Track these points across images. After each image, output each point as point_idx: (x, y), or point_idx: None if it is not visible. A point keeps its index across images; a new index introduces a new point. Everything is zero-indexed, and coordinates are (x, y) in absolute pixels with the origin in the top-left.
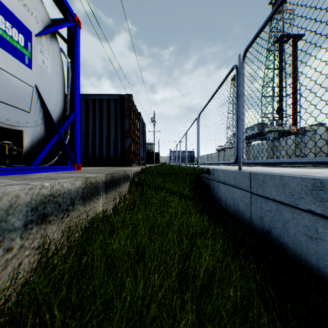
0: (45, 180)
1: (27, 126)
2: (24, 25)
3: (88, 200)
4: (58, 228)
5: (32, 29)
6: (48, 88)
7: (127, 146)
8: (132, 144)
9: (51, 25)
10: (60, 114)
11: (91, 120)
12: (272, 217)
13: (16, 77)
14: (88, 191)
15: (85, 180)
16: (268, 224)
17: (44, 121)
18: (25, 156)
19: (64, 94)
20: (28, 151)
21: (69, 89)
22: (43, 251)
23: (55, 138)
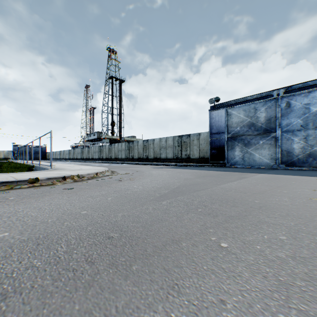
0: None
1: None
2: None
3: None
4: None
5: None
6: None
7: None
8: None
9: None
10: None
11: None
12: None
13: None
14: None
15: None
16: None
17: None
18: None
19: None
20: None
21: None
22: None
23: None
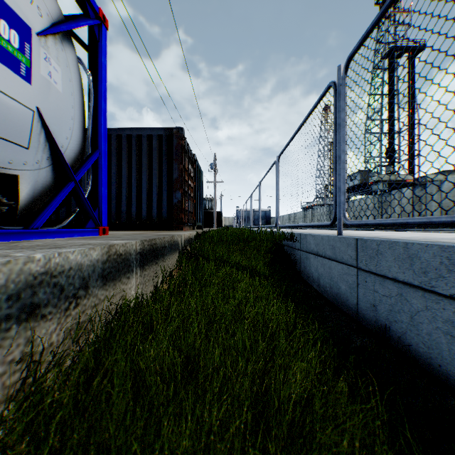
0: (41, 249)
1: (25, 169)
2: (19, 17)
3: (113, 280)
4: (59, 326)
5: (31, 25)
6: (57, 113)
7: (176, 201)
8: (184, 198)
9: (63, 21)
10: (76, 152)
11: (126, 164)
12: (392, 305)
13: (6, 94)
14: (112, 267)
15: (107, 249)
16: (385, 315)
17: (51, 163)
18: (22, 214)
19: (84, 124)
20: (28, 207)
21: (91, 118)
22: (31, 365)
23: (69, 187)
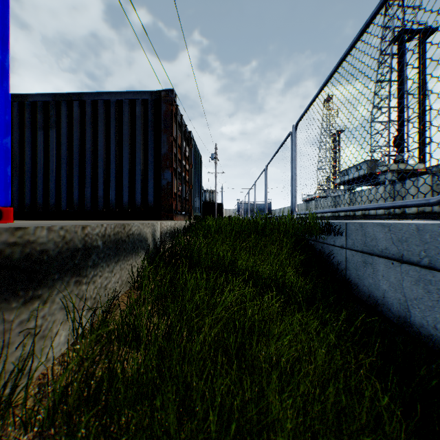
0: None
1: None
2: None
3: None
4: None
5: None
6: None
7: (165, 183)
8: (176, 181)
9: None
10: None
11: (103, 137)
12: None
13: None
14: None
15: None
16: None
17: None
18: None
19: None
20: None
21: None
22: None
23: None
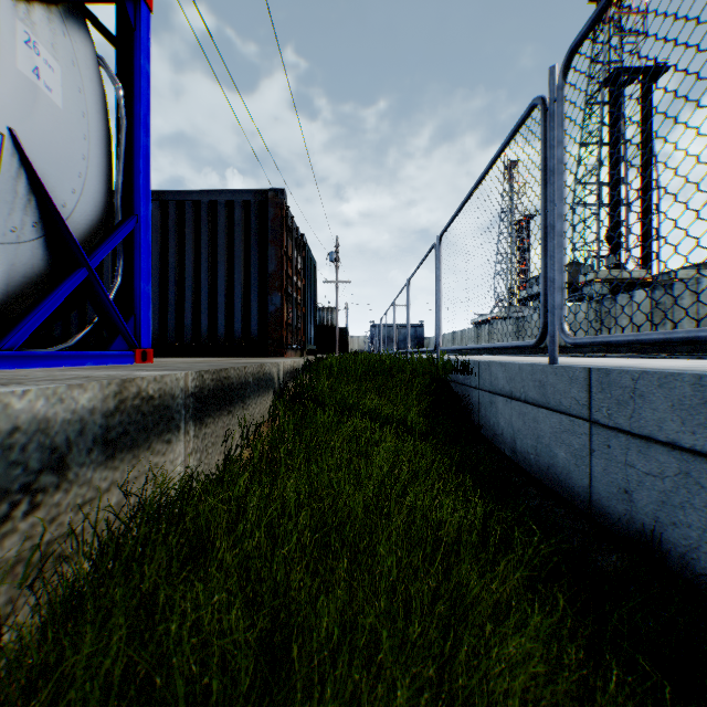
0: None
1: None
2: None
3: (132, 448)
4: None
5: None
6: (53, 145)
7: (273, 309)
8: (286, 305)
9: None
10: (94, 219)
11: (192, 249)
12: (667, 492)
13: None
14: (130, 422)
15: (117, 387)
16: (650, 511)
17: (43, 233)
18: None
19: (109, 172)
20: None
21: (122, 161)
22: None
23: (76, 278)
